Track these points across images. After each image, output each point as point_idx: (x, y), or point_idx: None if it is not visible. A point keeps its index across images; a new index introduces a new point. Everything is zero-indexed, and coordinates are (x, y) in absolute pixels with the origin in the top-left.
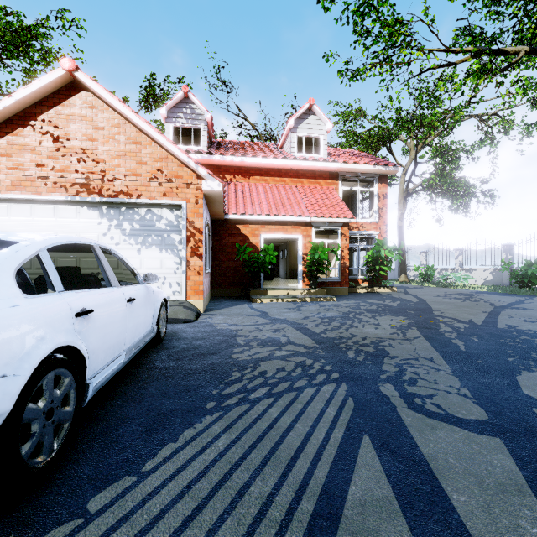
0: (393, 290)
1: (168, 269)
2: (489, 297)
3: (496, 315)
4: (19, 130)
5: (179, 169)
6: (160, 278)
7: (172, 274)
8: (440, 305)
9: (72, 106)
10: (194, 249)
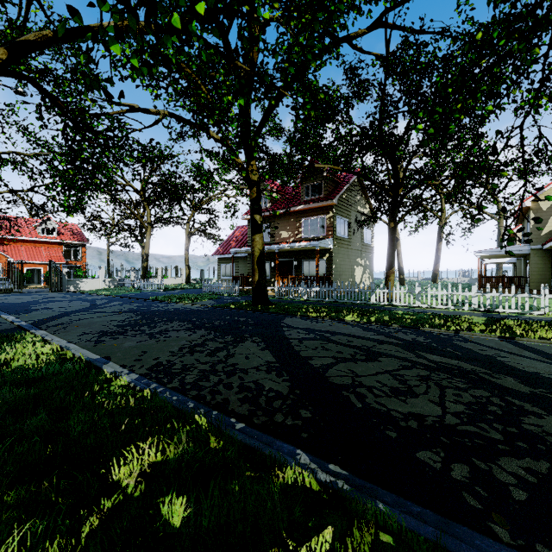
0: None
1: None
2: None
3: None
4: None
5: None
6: None
7: None
8: None
9: None
10: (5, 275)
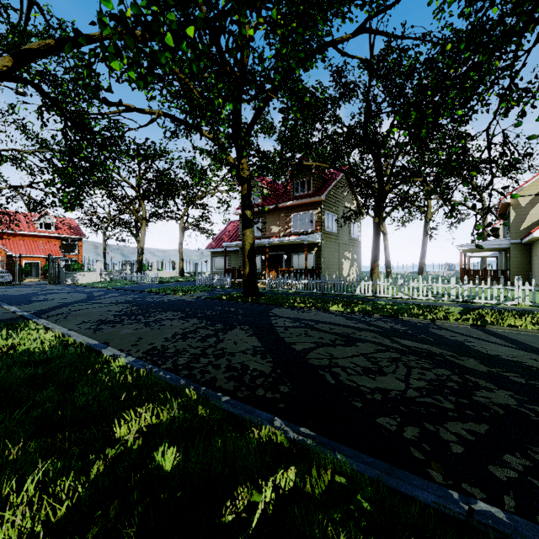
0: None
1: None
2: None
3: None
4: None
5: None
6: None
7: None
8: None
9: None
10: (4, 268)
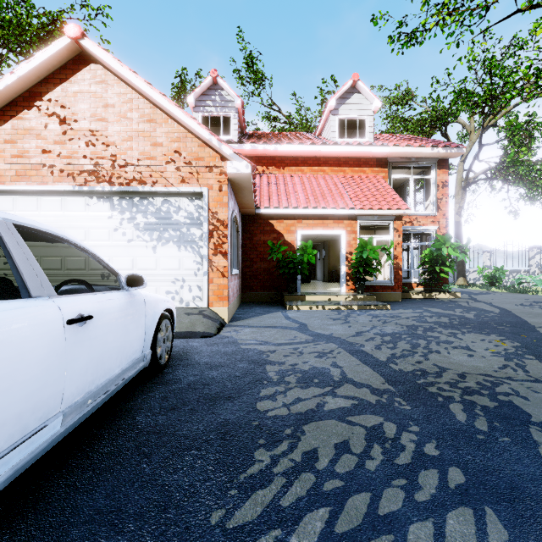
0: (456, 296)
1: (187, 270)
2: None
3: None
4: (24, 112)
5: (199, 150)
6: (178, 280)
7: (192, 276)
8: (537, 318)
9: (80, 81)
10: (217, 246)
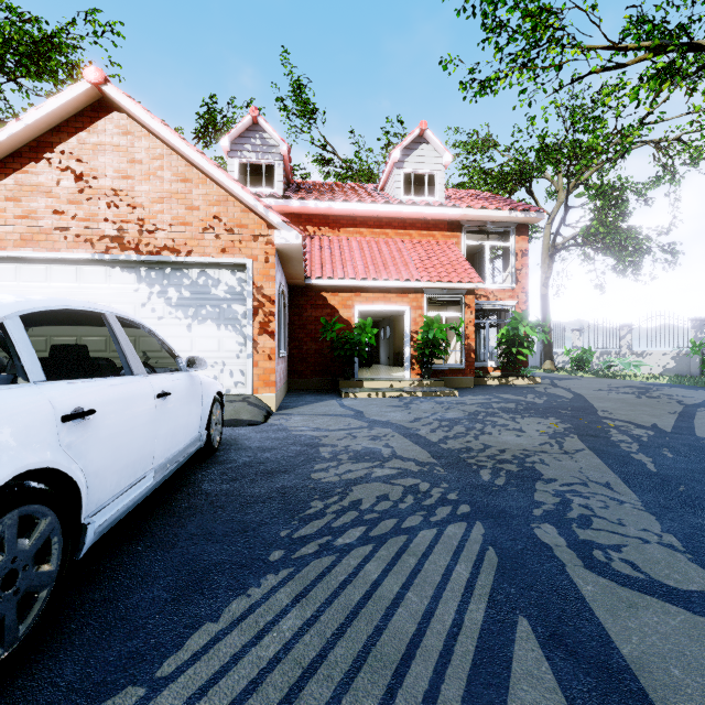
0: (535, 382)
1: (228, 352)
2: (674, 391)
3: (690, 418)
4: (31, 166)
5: (242, 216)
6: (218, 364)
7: (233, 359)
8: (605, 403)
9: (100, 132)
10: (263, 325)
